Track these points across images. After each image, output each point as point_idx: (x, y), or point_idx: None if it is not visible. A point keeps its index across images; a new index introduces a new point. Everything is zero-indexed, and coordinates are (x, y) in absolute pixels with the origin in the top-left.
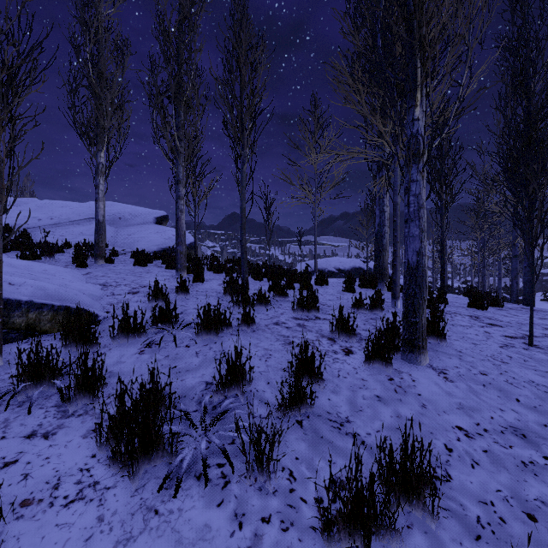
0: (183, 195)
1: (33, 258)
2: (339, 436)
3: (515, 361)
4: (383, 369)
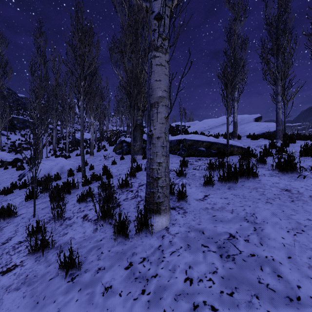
0: (280, 100)
1: None
2: None
3: None
4: None
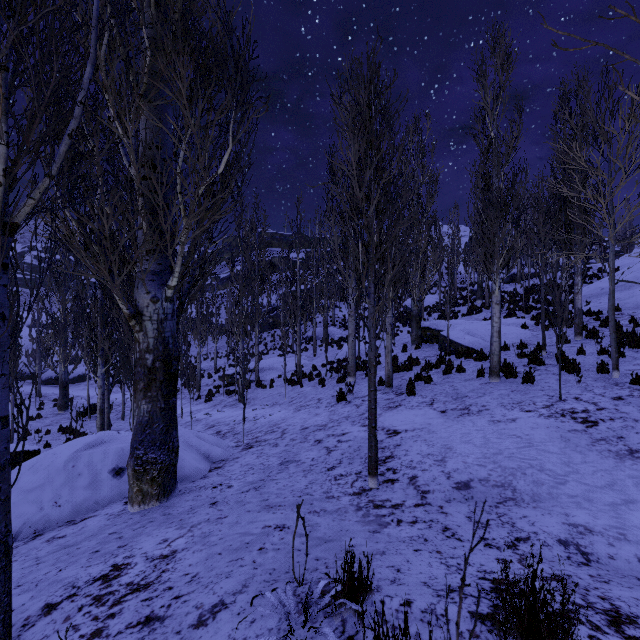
0: (577, 282)
1: (537, 324)
2: (442, 378)
3: (517, 393)
4: (479, 377)
